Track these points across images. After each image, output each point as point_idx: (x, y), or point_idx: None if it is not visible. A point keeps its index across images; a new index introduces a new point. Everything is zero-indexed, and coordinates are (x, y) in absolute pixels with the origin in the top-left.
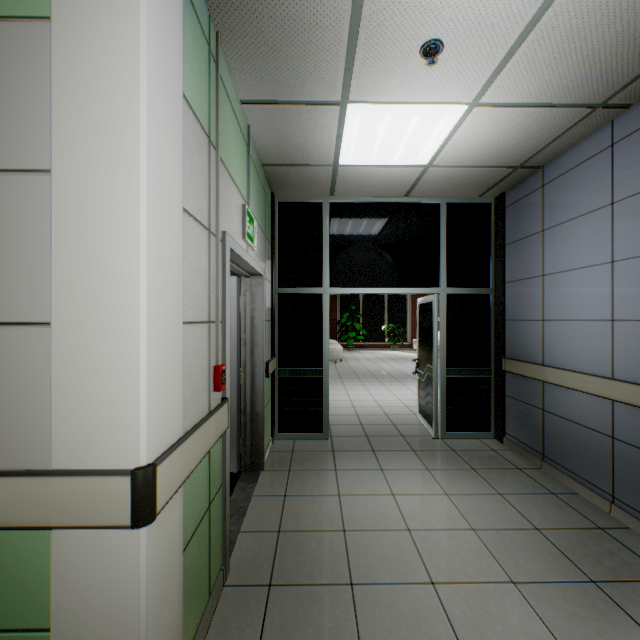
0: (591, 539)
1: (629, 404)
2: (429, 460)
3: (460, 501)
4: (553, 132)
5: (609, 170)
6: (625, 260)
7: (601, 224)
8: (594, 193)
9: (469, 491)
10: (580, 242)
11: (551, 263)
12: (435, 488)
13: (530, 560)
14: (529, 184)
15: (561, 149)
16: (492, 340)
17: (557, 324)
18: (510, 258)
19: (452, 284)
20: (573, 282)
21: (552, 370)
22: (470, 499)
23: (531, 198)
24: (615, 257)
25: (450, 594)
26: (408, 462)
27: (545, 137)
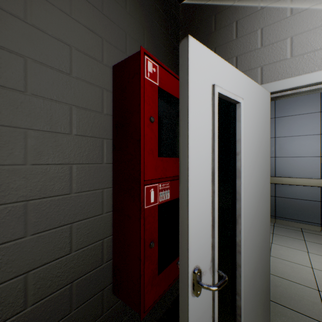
0: None
1: None
2: None
3: (317, 252)
4: None
5: (319, 99)
6: None
7: (314, 119)
8: (310, 106)
9: (303, 245)
10: (301, 125)
11: (281, 132)
12: (300, 251)
13: None
14: None
15: None
16: None
17: (285, 158)
18: None
19: None
20: (296, 141)
21: (286, 178)
22: (313, 249)
23: None
24: None
25: None
26: None
27: None
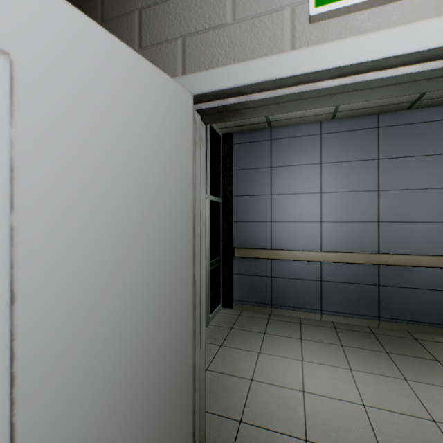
0: (347, 335)
1: (335, 262)
2: (244, 345)
3: (313, 358)
4: (311, 113)
5: (319, 146)
6: (328, 193)
7: (314, 172)
8: (310, 155)
9: (298, 348)
10: (300, 179)
11: (278, 188)
12: (293, 362)
13: (378, 362)
14: (259, 135)
15: (292, 123)
16: (222, 236)
17: (283, 224)
18: (239, 179)
19: (210, 192)
20: (295, 201)
21: (284, 251)
22: (309, 353)
23: (261, 144)
24: (323, 190)
25: (441, 416)
26: (243, 357)
27: (305, 113)
